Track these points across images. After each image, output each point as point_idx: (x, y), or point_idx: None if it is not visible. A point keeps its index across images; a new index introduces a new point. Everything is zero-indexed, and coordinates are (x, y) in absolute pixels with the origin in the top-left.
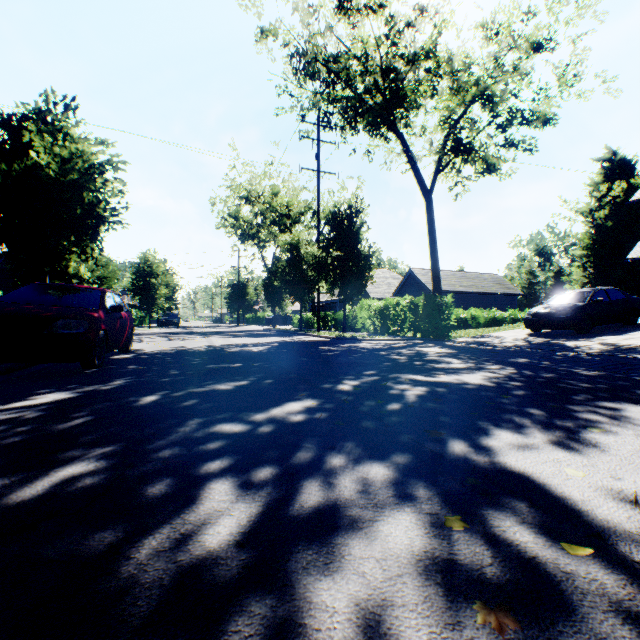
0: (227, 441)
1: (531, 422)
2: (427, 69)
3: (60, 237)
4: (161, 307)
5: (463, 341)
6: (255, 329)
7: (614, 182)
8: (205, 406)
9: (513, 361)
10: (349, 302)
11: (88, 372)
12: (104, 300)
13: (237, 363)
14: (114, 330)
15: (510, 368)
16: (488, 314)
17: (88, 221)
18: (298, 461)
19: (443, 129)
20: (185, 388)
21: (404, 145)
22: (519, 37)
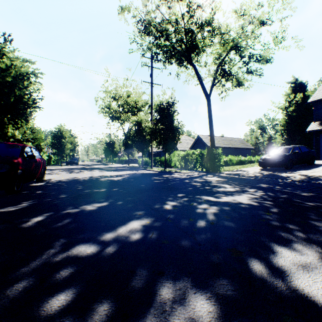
0: (78, 266)
1: (296, 238)
2: (208, 30)
3: (0, 114)
4: (68, 154)
5: (227, 173)
6: (118, 166)
7: (296, 94)
8: (73, 226)
9: (259, 186)
10: (168, 152)
11: (8, 196)
12: (23, 151)
13: (104, 188)
14: (30, 169)
15: (260, 191)
16: (237, 158)
17: (19, 106)
18: (132, 293)
19: (215, 64)
20: (65, 209)
21: (196, 71)
22: (254, 17)
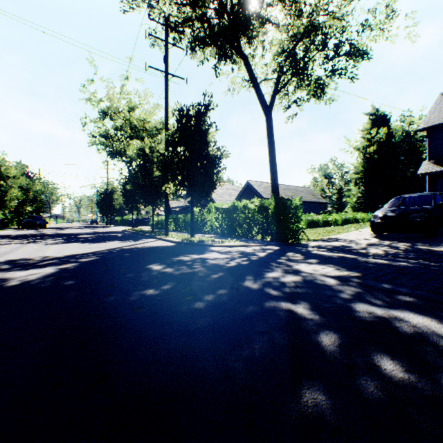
0: None
1: None
2: None
3: None
4: (22, 210)
5: (318, 246)
6: (114, 230)
7: (377, 129)
8: None
9: None
10: (197, 204)
11: None
12: None
13: None
14: None
15: None
16: (308, 217)
17: None
18: None
19: (277, 62)
20: None
21: (247, 65)
22: None
